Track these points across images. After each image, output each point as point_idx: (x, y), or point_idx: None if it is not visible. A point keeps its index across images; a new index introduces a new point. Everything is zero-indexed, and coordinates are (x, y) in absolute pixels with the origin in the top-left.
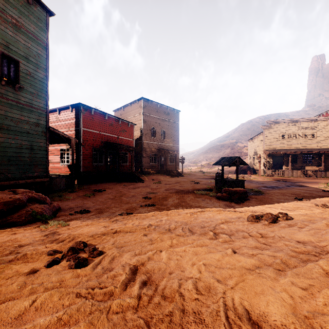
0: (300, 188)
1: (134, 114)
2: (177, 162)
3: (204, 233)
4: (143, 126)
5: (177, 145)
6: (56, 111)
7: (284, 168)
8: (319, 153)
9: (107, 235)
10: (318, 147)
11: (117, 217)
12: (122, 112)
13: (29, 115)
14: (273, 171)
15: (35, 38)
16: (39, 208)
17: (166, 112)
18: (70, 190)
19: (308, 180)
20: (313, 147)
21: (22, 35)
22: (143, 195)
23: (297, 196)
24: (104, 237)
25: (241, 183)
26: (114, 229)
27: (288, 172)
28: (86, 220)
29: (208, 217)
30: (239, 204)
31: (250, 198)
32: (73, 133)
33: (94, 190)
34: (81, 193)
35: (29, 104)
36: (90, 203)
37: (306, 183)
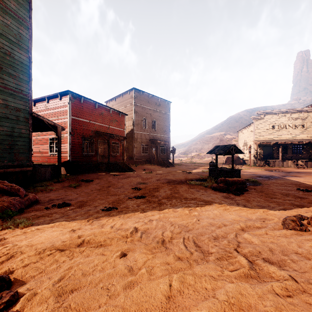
0: (297, 178)
1: (125, 104)
2: (168, 152)
3: (227, 257)
4: (134, 116)
5: (168, 136)
6: (45, 99)
7: (274, 158)
8: (309, 144)
9: (63, 251)
10: (308, 138)
11: (97, 214)
12: (113, 103)
13: (8, 98)
14: (263, 161)
15: (16, 16)
16: (7, 201)
17: (158, 103)
18: (56, 180)
19: (301, 170)
20: (303, 137)
21: (0, 11)
22: (133, 185)
23: (298, 186)
24: (56, 256)
25: (236, 173)
26: (83, 235)
27: (278, 162)
28: (57, 218)
29: (215, 217)
30: (238, 196)
31: (248, 188)
32: (61, 122)
33: (81, 181)
34: (67, 183)
35: (8, 87)
36: (73, 195)
37: (300, 173)
